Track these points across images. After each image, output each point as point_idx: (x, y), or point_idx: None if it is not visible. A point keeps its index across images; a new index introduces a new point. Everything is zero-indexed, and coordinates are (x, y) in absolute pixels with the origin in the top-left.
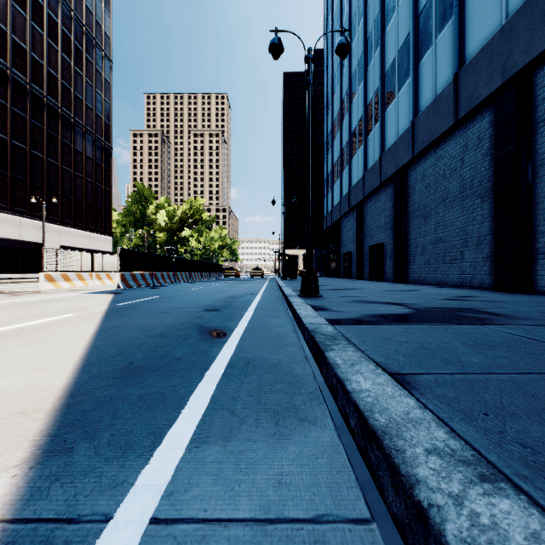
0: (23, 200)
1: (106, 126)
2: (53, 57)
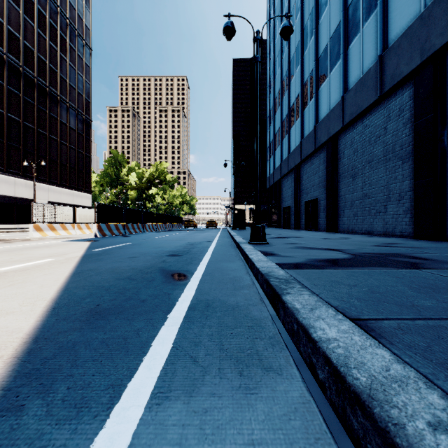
0: (17, 163)
1: (86, 102)
2: (42, 45)
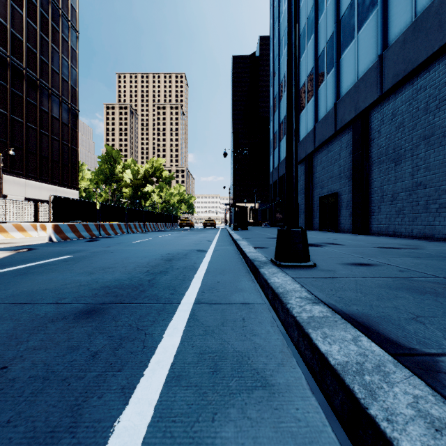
0: None
1: (72, 90)
2: (17, 20)
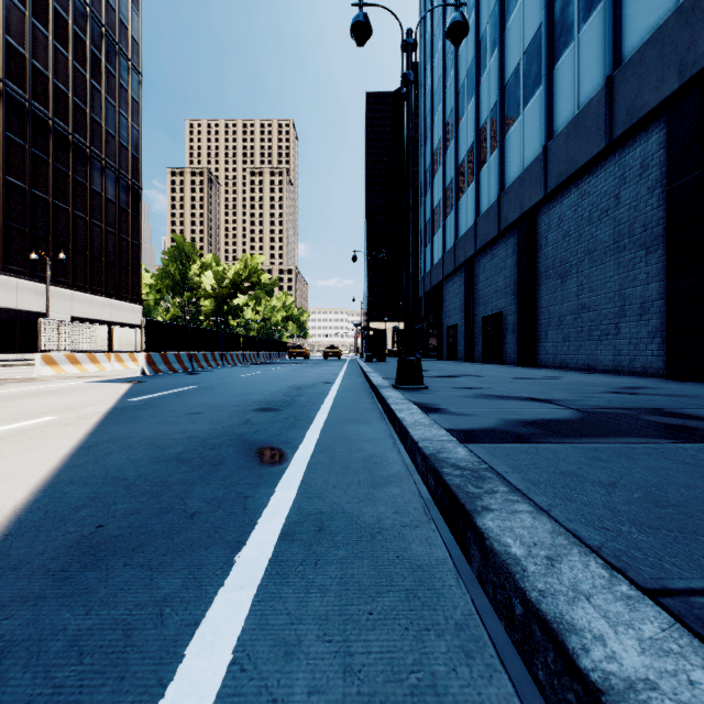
0: (21, 256)
1: (133, 159)
2: (61, 66)
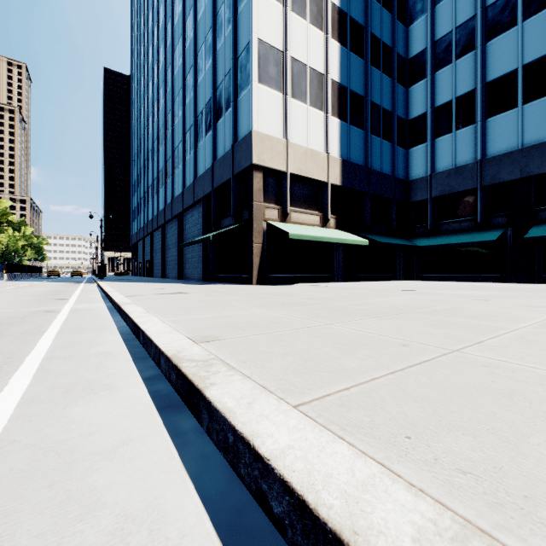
0: None
1: None
2: None
